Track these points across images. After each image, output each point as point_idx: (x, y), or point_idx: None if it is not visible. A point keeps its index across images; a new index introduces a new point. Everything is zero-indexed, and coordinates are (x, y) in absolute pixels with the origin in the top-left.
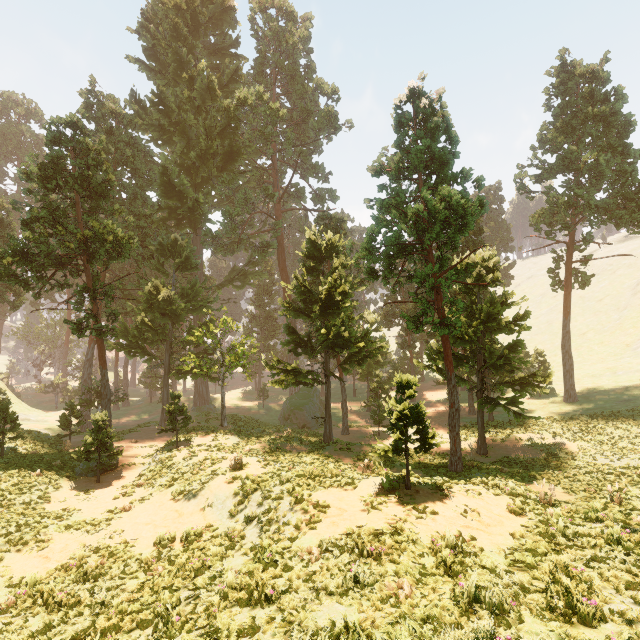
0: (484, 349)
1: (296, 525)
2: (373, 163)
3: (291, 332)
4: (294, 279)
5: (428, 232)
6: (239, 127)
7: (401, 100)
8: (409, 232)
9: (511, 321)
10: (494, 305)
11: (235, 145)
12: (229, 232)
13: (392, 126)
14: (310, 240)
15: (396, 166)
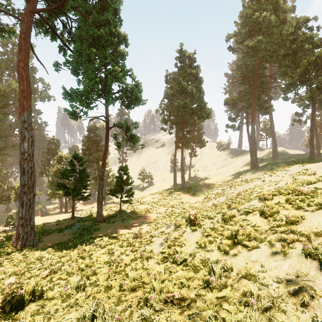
0: (105, 181)
1: (90, 212)
2: (82, 139)
3: (52, 182)
4: (56, 167)
5: (98, 160)
6: (8, 96)
7: (90, 127)
8: (95, 161)
9: (111, 175)
10: (108, 172)
11: (6, 104)
12: (2, 140)
13: (87, 131)
14: (60, 155)
15: (89, 142)
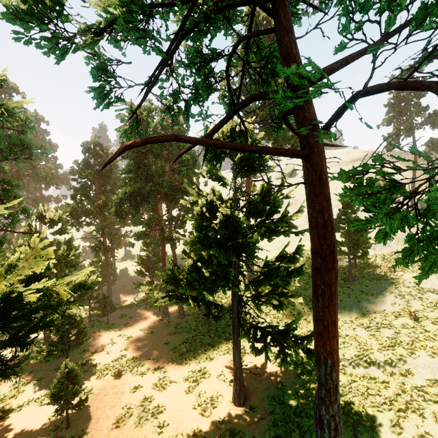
0: None
1: None
2: None
3: None
4: None
5: None
6: None
7: None
8: None
9: None
10: (268, 197)
11: None
12: None
13: None
14: None
15: None
